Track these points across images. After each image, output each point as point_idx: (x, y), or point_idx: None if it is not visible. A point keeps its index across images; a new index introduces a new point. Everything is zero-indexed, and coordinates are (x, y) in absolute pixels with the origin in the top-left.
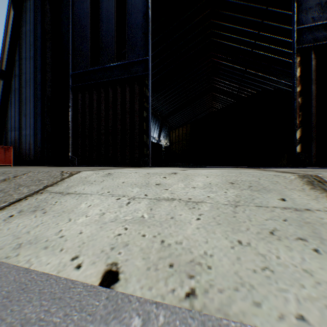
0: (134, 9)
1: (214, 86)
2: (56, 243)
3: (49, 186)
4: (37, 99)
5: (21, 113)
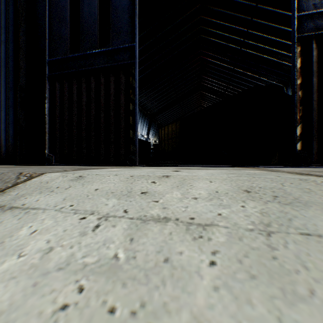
0: None
1: (202, 84)
2: None
3: None
4: (9, 89)
5: None
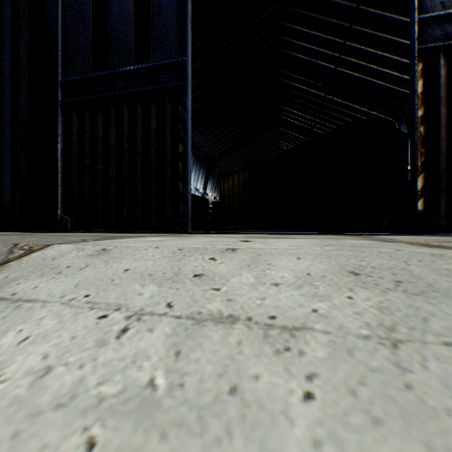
0: None
1: (282, 118)
2: None
3: None
4: (5, 123)
5: None
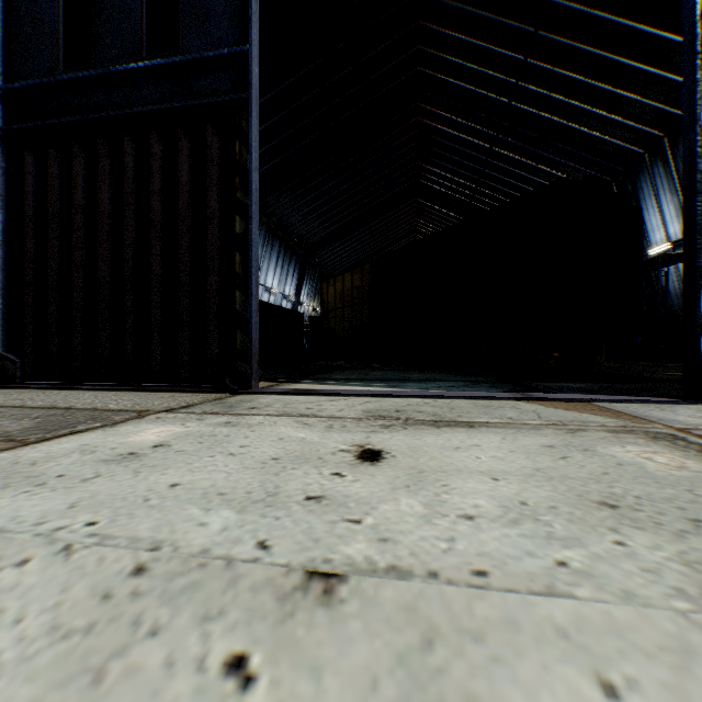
0: None
1: (421, 183)
2: None
3: None
4: None
5: None
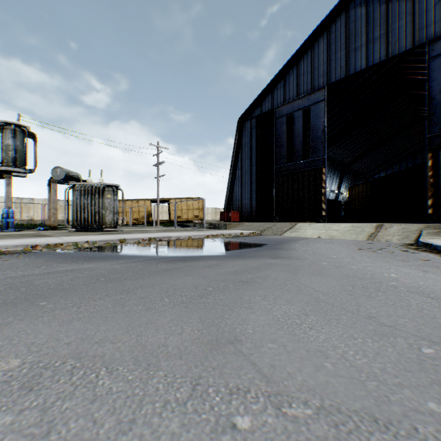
0: (315, 128)
1: (422, 115)
2: (306, 235)
3: (291, 227)
4: (252, 182)
5: (242, 191)
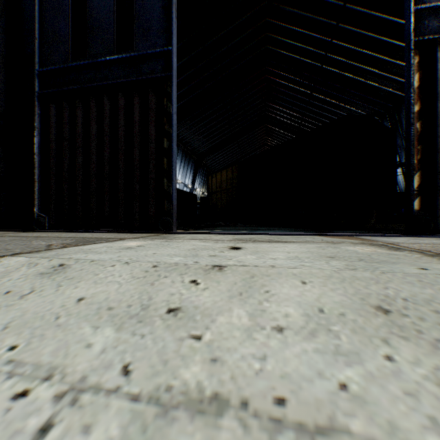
0: None
1: (269, 115)
2: None
3: None
4: None
5: None
